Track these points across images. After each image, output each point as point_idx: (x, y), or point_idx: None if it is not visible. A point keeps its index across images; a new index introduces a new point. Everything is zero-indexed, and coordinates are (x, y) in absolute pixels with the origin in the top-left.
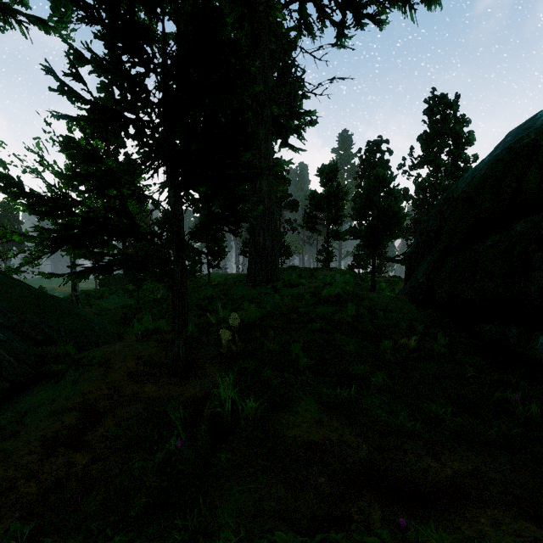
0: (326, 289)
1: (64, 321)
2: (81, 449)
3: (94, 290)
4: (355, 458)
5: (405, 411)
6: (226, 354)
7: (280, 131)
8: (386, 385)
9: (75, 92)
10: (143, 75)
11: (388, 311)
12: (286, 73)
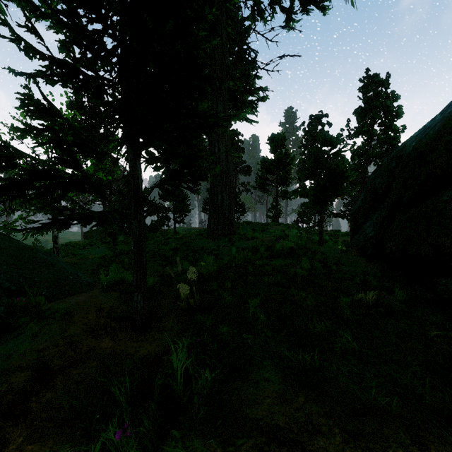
0: (279, 243)
1: (39, 271)
2: (20, 421)
3: (78, 242)
4: (329, 451)
5: (376, 381)
6: (184, 307)
7: (236, 105)
8: (349, 347)
9: (32, 47)
10: (100, 30)
11: (340, 265)
12: (241, 57)
